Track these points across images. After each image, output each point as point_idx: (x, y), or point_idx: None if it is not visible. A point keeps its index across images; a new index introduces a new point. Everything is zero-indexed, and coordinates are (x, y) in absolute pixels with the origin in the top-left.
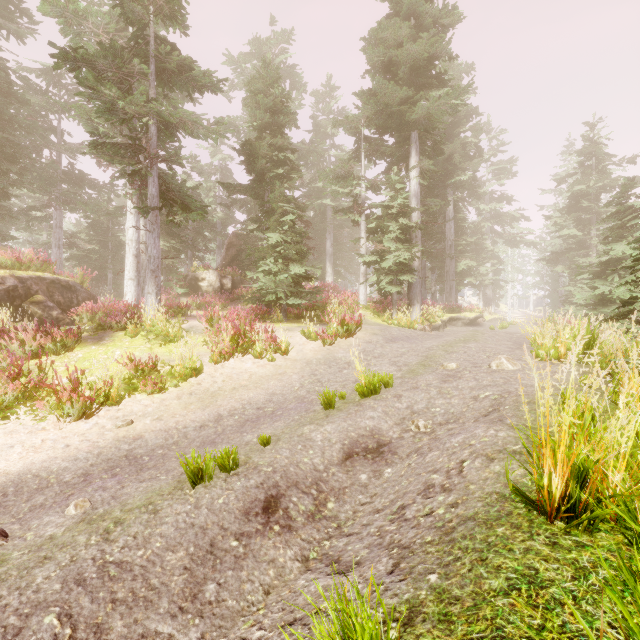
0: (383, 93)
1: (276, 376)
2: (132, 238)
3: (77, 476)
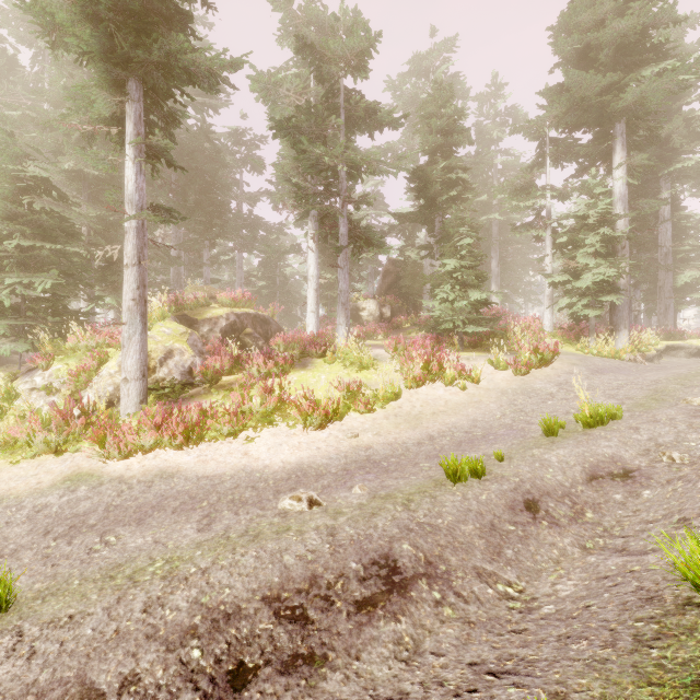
0: (578, 86)
1: (472, 404)
2: (313, 274)
3: (339, 470)
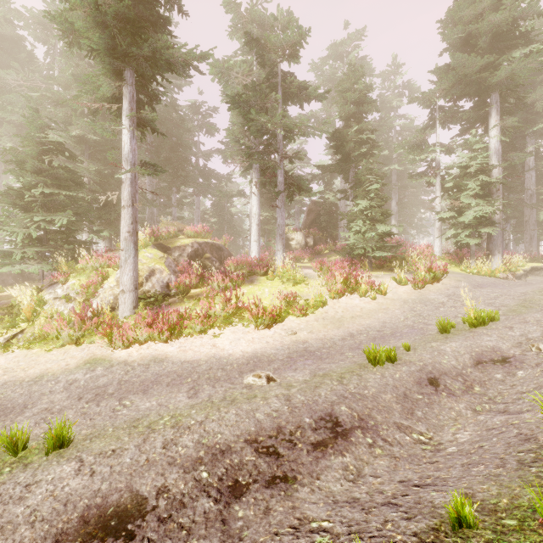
0: (462, 66)
1: (381, 310)
2: (255, 212)
3: (285, 357)
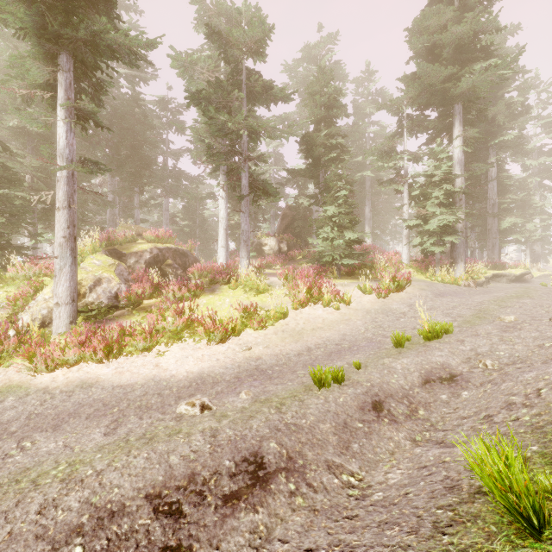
0: (427, 75)
1: (343, 321)
2: (223, 217)
3: (232, 378)
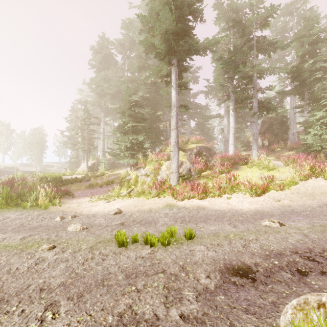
0: None
1: None
2: (232, 126)
3: (280, 214)
